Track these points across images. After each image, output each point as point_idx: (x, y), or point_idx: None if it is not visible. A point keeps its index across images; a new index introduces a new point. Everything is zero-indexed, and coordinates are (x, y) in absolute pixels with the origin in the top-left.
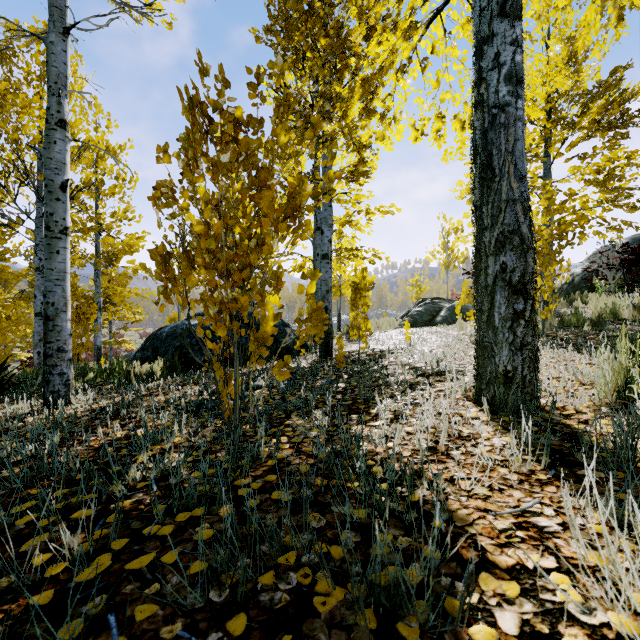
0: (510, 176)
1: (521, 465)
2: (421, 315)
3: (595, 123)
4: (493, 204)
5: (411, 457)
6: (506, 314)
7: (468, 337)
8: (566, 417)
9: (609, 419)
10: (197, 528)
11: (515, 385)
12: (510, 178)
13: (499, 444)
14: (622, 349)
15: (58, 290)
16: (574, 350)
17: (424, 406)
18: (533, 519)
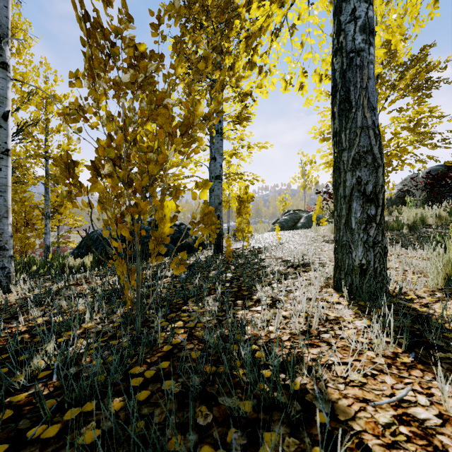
0: (364, 108)
1: (385, 348)
2: (287, 222)
3: (409, 86)
4: (350, 130)
5: (289, 341)
6: (361, 218)
7: (321, 237)
8: (410, 301)
9: (444, 303)
10: (83, 428)
11: (368, 275)
12: (364, 109)
13: (361, 326)
14: (450, 246)
15: (0, 200)
16: (400, 247)
17: (295, 292)
18: (411, 410)
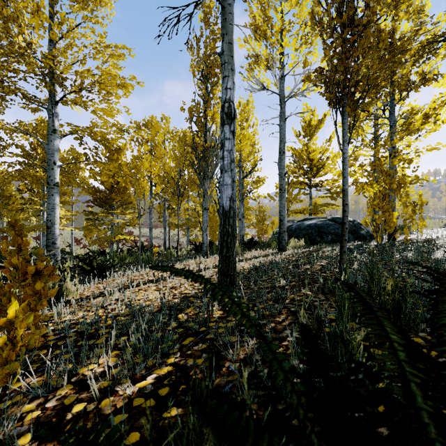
0: None
1: None
2: None
3: None
4: None
5: None
6: None
7: None
8: None
9: None
10: (389, 262)
11: None
12: None
13: None
14: None
15: (284, 210)
16: None
17: None
18: None
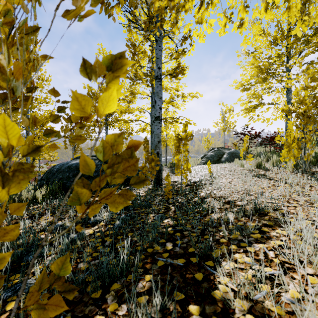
0: None
1: None
2: (212, 157)
3: None
4: None
5: None
6: None
7: (249, 172)
8: None
9: None
10: None
11: None
12: None
13: None
14: None
15: None
16: None
17: (289, 289)
18: None
